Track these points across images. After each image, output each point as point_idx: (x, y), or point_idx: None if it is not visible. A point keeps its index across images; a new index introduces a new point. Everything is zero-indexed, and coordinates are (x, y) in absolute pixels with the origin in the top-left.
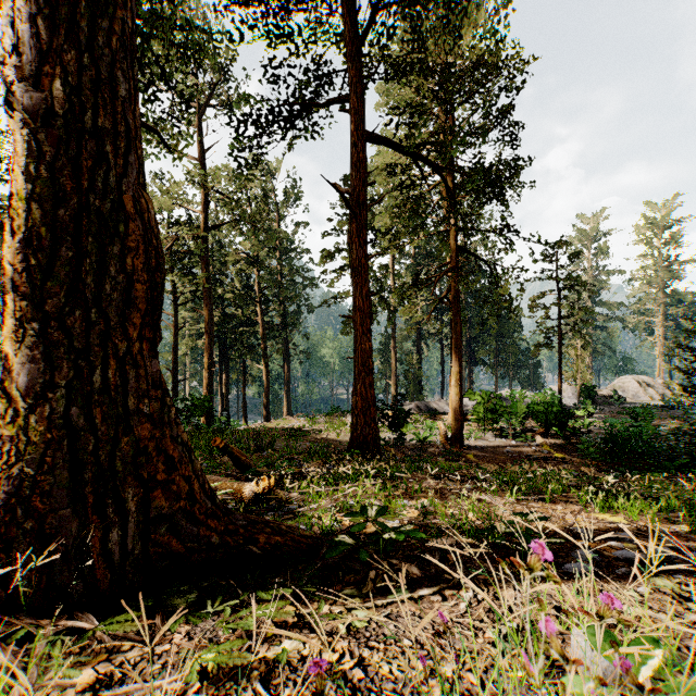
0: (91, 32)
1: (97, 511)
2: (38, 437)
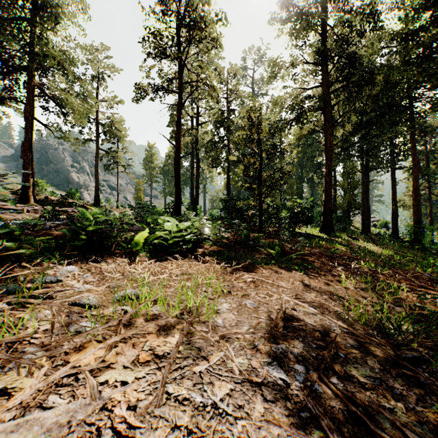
0: (325, 194)
1: (324, 228)
2: (322, 223)
